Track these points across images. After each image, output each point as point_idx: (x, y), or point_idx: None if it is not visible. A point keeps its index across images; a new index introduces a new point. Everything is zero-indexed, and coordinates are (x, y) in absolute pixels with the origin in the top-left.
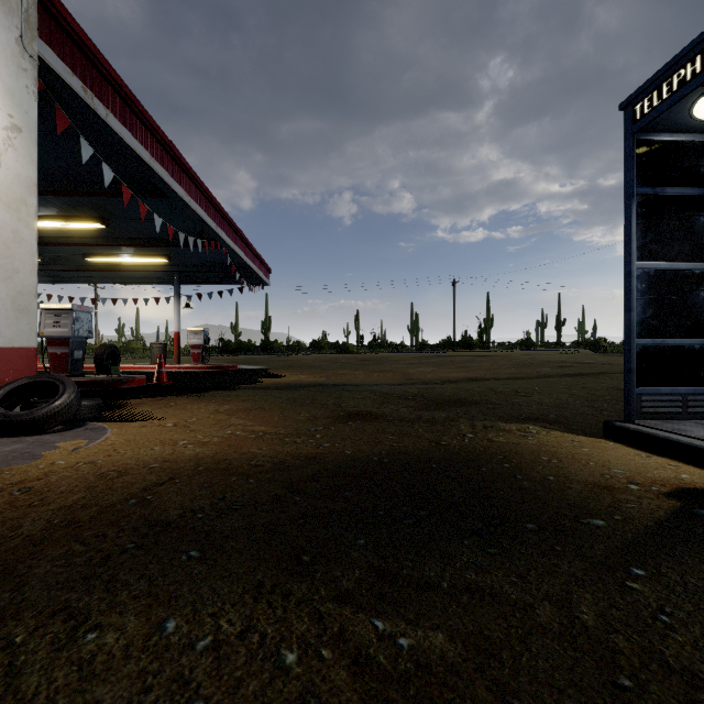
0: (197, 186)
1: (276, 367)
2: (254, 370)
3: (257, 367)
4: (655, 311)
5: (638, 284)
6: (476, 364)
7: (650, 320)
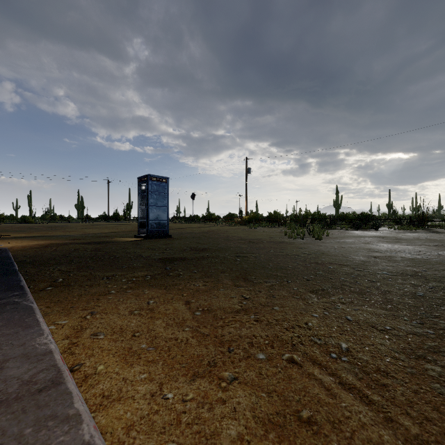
0: None
1: None
2: None
3: None
4: (143, 215)
5: (140, 210)
6: (118, 227)
7: (142, 216)
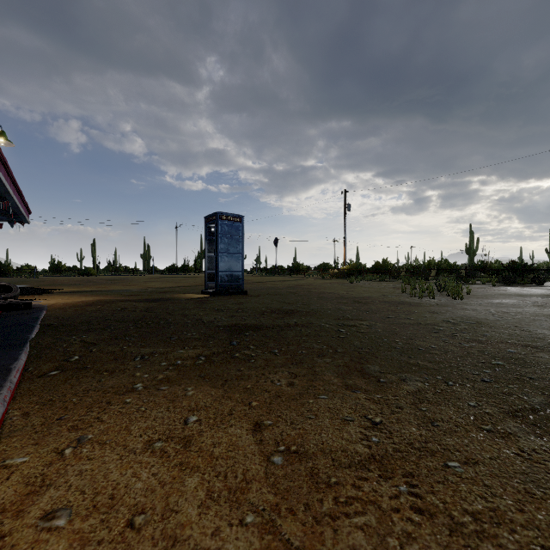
0: (9, 174)
1: (40, 286)
2: (24, 287)
3: (21, 286)
4: (211, 265)
5: (208, 258)
6: (185, 281)
7: (210, 267)
